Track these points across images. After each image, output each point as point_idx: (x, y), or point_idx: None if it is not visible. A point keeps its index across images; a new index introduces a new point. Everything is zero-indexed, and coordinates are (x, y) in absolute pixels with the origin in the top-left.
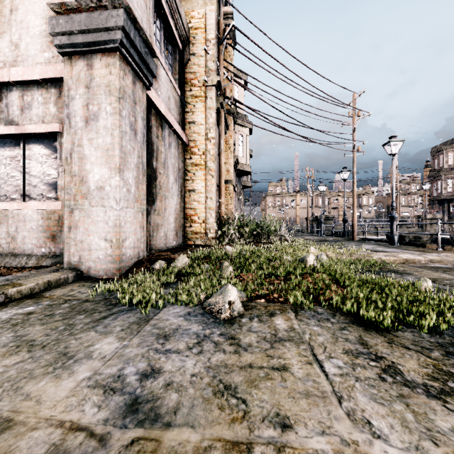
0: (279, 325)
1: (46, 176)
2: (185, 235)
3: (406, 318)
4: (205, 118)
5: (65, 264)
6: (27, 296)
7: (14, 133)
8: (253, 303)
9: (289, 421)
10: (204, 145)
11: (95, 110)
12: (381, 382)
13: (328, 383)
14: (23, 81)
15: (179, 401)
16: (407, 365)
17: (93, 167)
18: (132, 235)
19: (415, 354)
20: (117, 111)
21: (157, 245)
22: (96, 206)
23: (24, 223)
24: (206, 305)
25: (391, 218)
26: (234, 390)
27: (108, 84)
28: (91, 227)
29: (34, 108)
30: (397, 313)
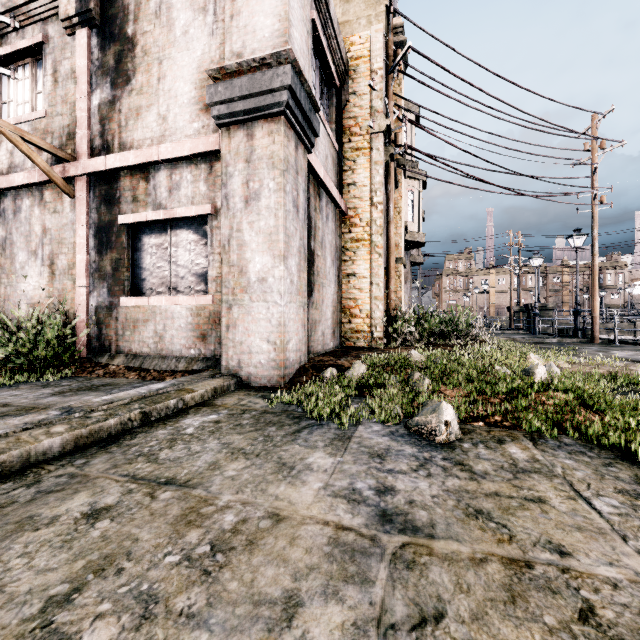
0: (516, 455)
1: (194, 265)
2: (342, 334)
3: None
4: (369, 177)
5: (223, 369)
6: (199, 403)
7: (163, 218)
8: (469, 426)
9: (565, 549)
10: (368, 213)
11: (256, 187)
12: None
13: (604, 521)
14: (172, 159)
15: (431, 518)
16: None
17: (254, 255)
18: (294, 335)
19: None
20: (281, 187)
21: (315, 347)
22: (258, 302)
23: (172, 321)
24: (411, 424)
25: None
26: (488, 515)
27: (271, 156)
28: (251, 326)
29: (183, 189)
30: None
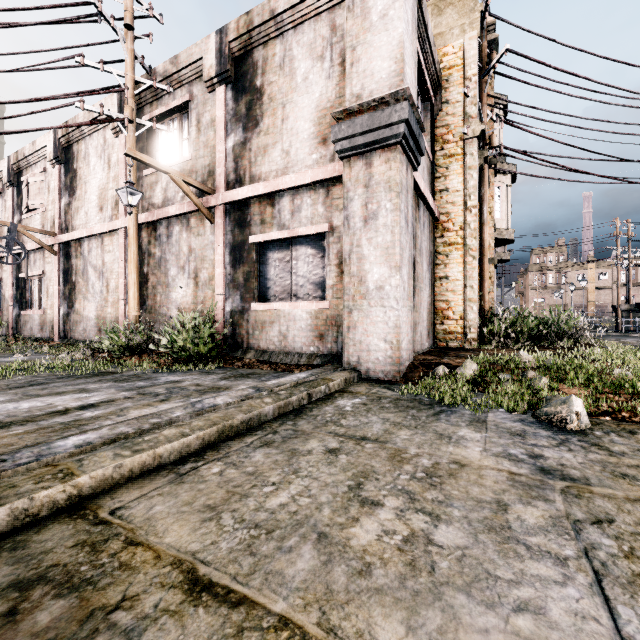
0: None
1: (312, 275)
2: (434, 335)
3: None
4: (462, 182)
5: (344, 364)
6: (338, 390)
7: (287, 236)
8: (595, 419)
9: None
10: (461, 217)
11: (374, 208)
12: None
13: None
14: (295, 187)
15: (583, 475)
16: None
17: (372, 266)
18: (405, 336)
19: None
20: (397, 207)
21: (415, 347)
22: (375, 307)
23: (294, 322)
24: (540, 414)
25: None
26: (633, 477)
27: (387, 181)
28: (369, 327)
29: (303, 211)
30: None
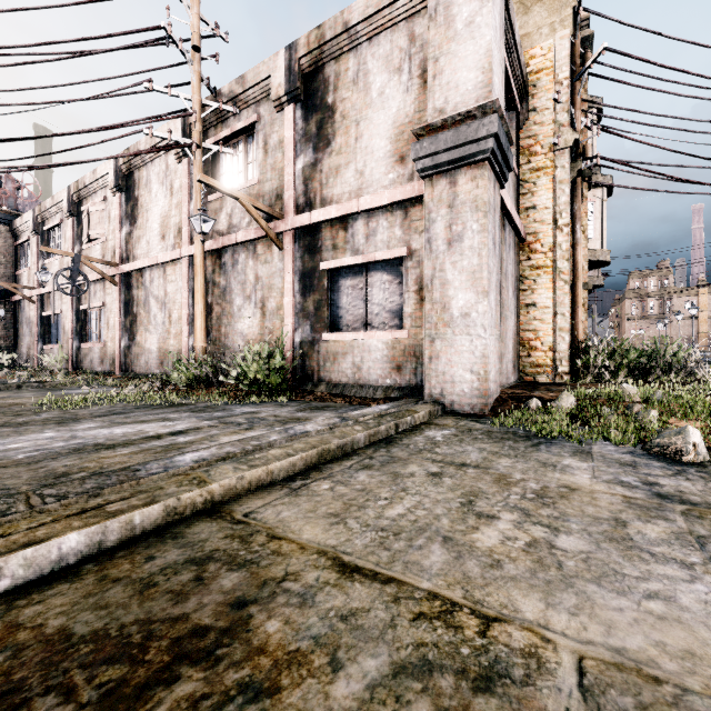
0: None
1: (388, 303)
2: (520, 369)
3: None
4: (552, 198)
5: (425, 397)
6: (423, 422)
7: (361, 262)
8: None
9: None
10: (551, 237)
11: (459, 230)
12: None
13: None
14: (370, 209)
15: (704, 500)
16: None
17: (457, 292)
18: (493, 367)
19: None
20: (485, 228)
21: (501, 380)
22: (460, 335)
23: (369, 353)
24: (651, 446)
25: None
26: None
27: (474, 200)
28: (454, 357)
29: (379, 234)
30: None
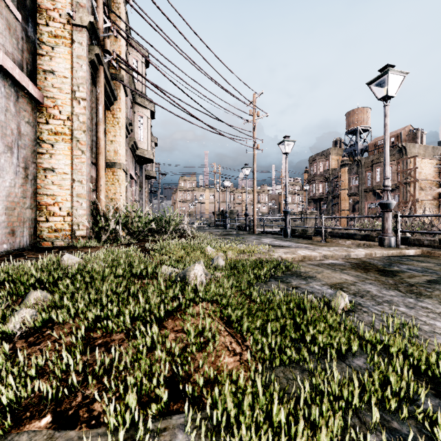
0: None
1: None
2: (37, 234)
3: None
4: (71, 70)
5: None
6: None
7: None
8: None
9: None
10: (70, 106)
11: None
12: None
13: None
14: None
15: None
16: None
17: None
18: None
19: None
20: None
21: None
22: None
23: None
24: None
25: (285, 212)
26: None
27: None
28: None
29: None
30: None
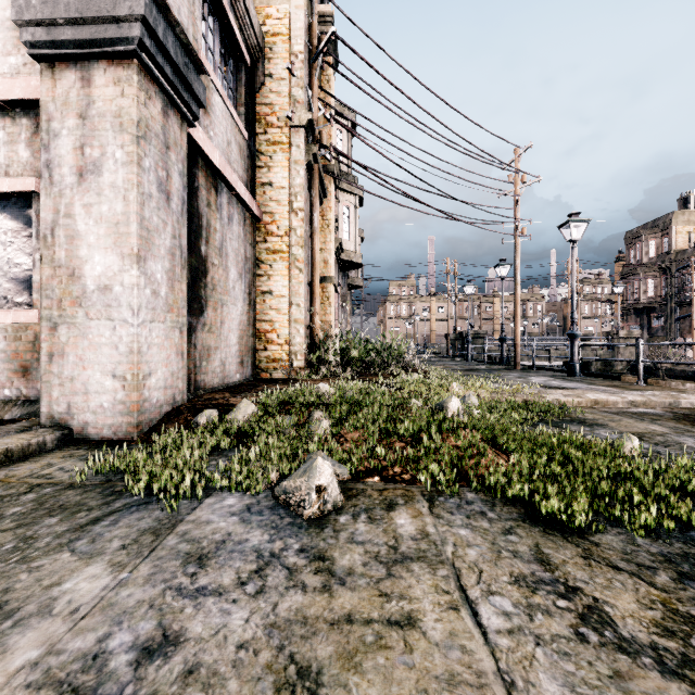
0: (403, 528)
1: (13, 266)
2: (256, 364)
3: (608, 510)
4: (288, 178)
5: (43, 418)
6: None
7: None
8: (360, 484)
9: None
10: (287, 220)
11: (95, 156)
12: (579, 645)
13: (488, 652)
14: None
15: None
16: (620, 605)
17: (93, 252)
18: (162, 366)
19: (629, 580)
20: (134, 159)
21: (209, 381)
22: (98, 319)
23: None
24: (279, 492)
25: (570, 336)
26: (316, 679)
27: (118, 113)
28: (88, 354)
29: None
30: (595, 503)
